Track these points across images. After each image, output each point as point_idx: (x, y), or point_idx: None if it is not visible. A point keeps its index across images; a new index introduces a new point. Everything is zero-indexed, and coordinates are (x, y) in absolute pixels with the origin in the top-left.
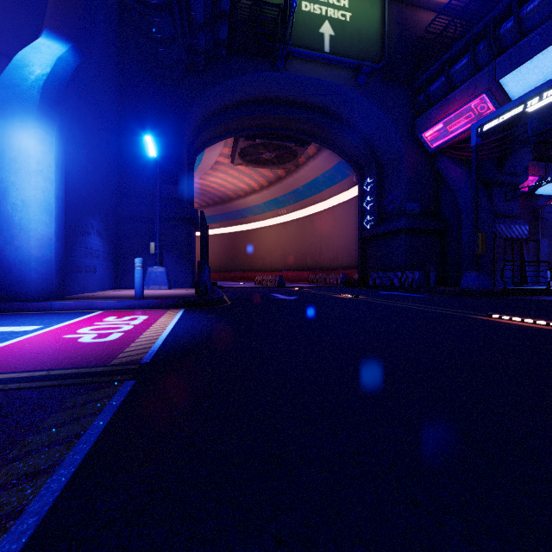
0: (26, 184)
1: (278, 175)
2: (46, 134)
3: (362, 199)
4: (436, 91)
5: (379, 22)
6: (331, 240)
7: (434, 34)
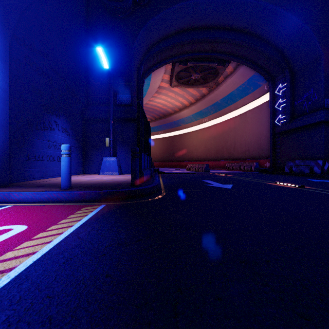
0: None
1: (202, 93)
2: None
3: (274, 102)
4: None
5: None
6: (243, 137)
7: None
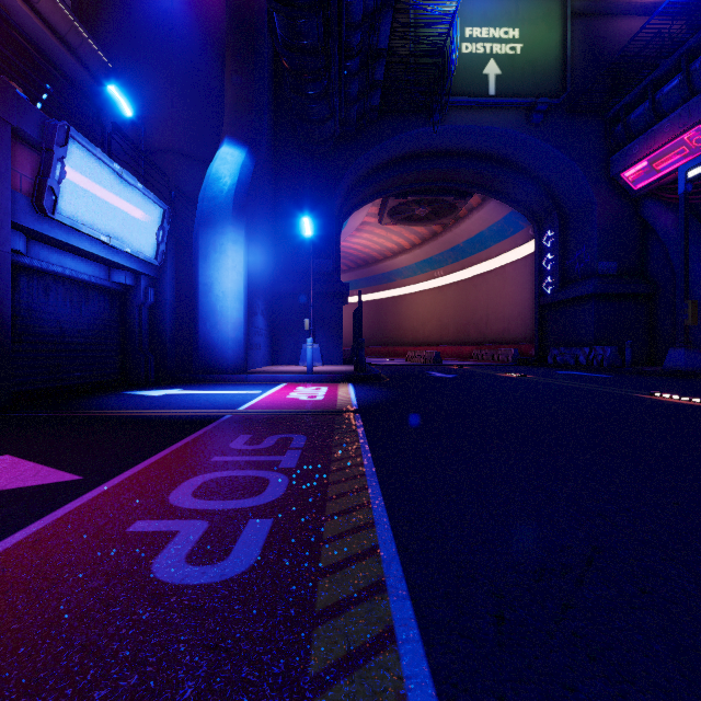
0: (225, 278)
1: (433, 231)
2: (238, 236)
3: (541, 257)
4: (638, 121)
5: (560, 47)
6: (501, 307)
7: (630, 57)
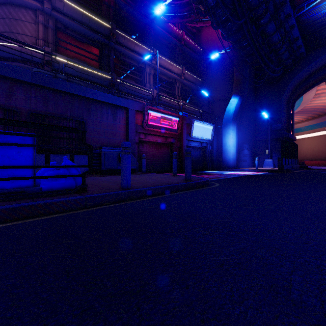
0: (229, 141)
1: None
2: (233, 128)
3: None
4: None
5: None
6: None
7: None
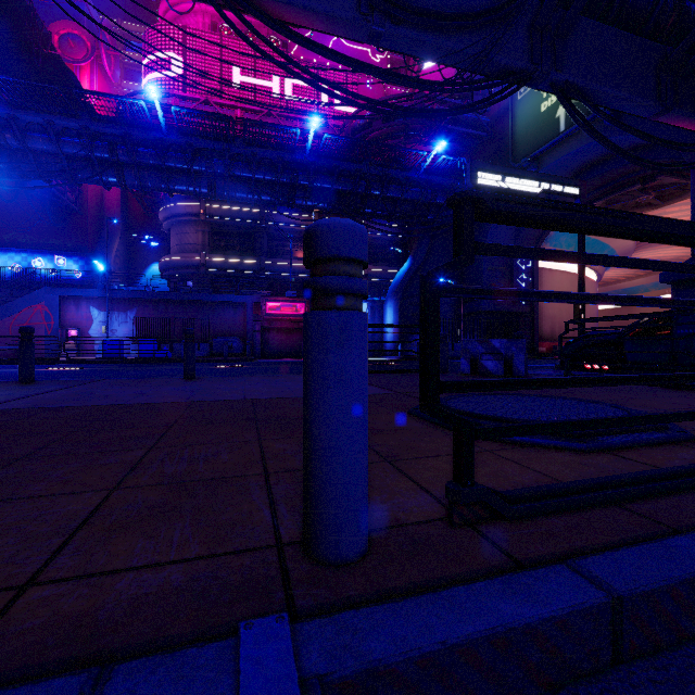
0: (387, 321)
1: None
2: (391, 304)
3: None
4: None
5: None
6: None
7: None
